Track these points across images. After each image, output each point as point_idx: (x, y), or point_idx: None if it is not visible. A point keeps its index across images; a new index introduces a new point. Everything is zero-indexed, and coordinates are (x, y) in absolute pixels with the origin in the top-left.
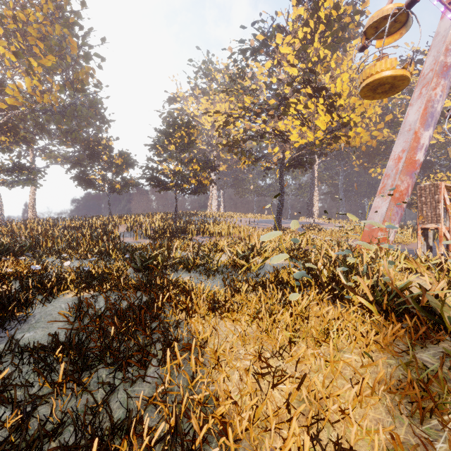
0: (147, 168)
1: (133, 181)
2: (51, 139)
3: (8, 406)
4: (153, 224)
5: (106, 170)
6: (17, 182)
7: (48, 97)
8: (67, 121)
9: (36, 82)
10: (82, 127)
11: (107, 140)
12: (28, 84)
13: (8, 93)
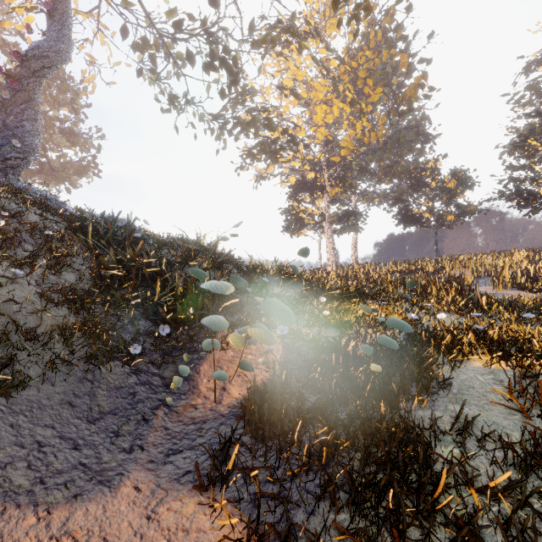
0: (511, 180)
1: (472, 207)
2: (370, 180)
3: (526, 536)
4: (511, 267)
5: (434, 199)
6: (345, 229)
7: (374, 135)
8: (388, 155)
9: (366, 123)
10: (403, 156)
11: (433, 162)
12: (358, 129)
13: (342, 146)
